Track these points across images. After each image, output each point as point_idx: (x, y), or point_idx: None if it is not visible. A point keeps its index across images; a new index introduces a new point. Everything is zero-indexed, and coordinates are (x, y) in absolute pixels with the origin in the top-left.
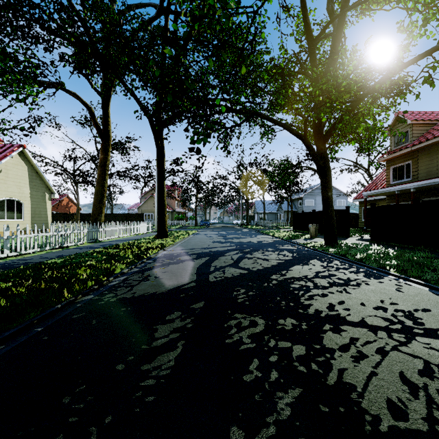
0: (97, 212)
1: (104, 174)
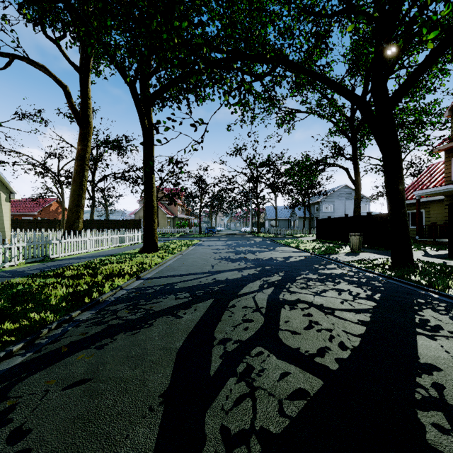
0: (73, 217)
1: (82, 170)
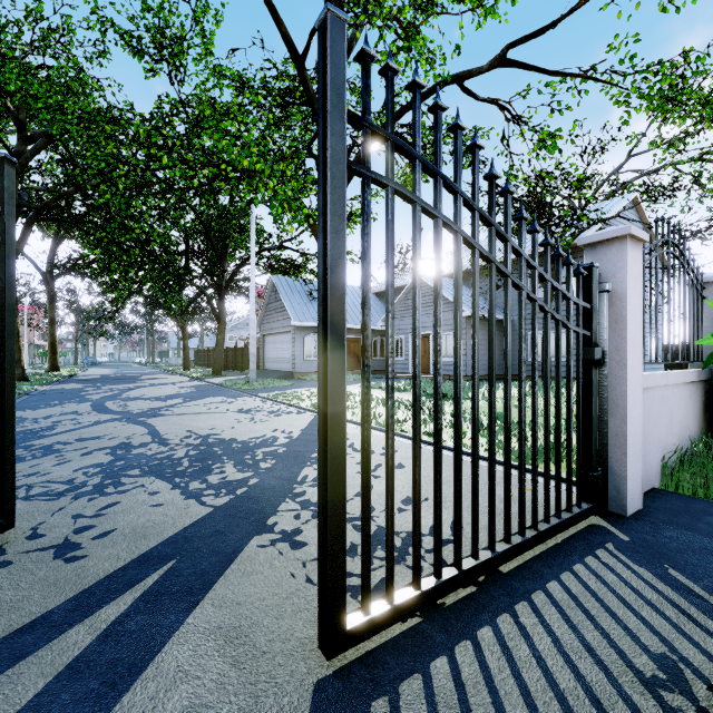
0: None
1: None
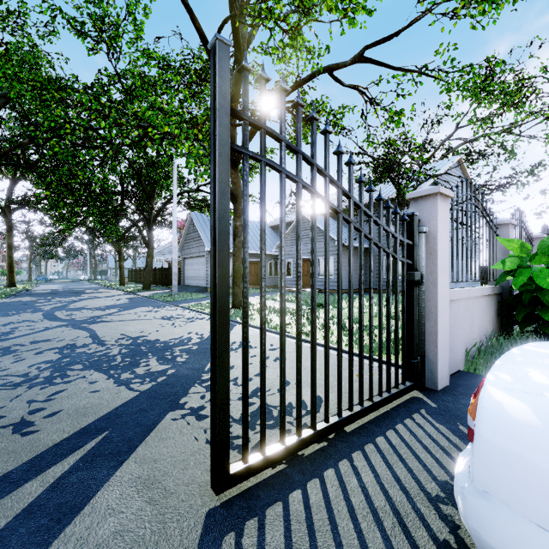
0: None
1: None
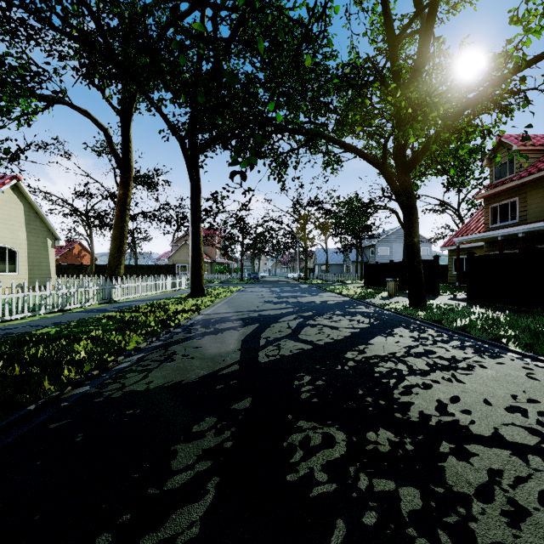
0: (115, 263)
1: (124, 215)
